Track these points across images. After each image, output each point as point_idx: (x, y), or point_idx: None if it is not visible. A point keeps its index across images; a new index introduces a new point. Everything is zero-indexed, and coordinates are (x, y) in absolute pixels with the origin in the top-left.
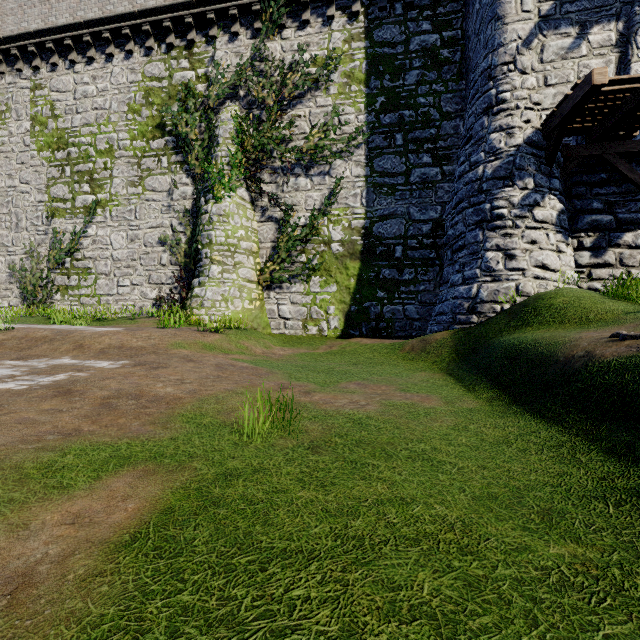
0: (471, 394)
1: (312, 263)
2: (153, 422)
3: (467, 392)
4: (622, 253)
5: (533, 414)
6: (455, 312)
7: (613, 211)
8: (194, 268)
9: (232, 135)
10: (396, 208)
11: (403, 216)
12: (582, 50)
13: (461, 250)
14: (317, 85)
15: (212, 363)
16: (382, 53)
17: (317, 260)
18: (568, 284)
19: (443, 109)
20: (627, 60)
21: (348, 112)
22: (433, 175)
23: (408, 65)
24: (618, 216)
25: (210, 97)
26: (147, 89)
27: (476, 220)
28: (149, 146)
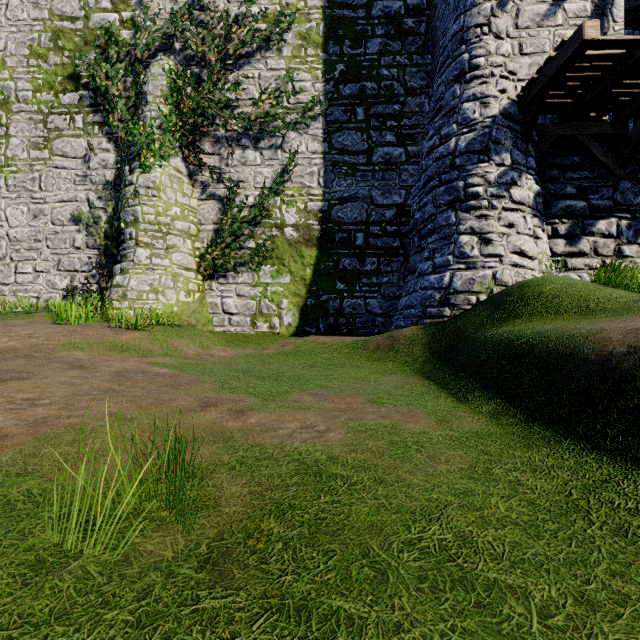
0: (464, 406)
1: (262, 250)
2: None
3: (458, 403)
4: (596, 242)
5: (577, 442)
6: (425, 304)
7: (586, 197)
8: (117, 252)
9: (165, 93)
10: (357, 190)
11: (365, 199)
12: (558, 19)
13: (430, 235)
14: (268, 44)
15: (112, 370)
16: (342, 15)
17: (268, 246)
18: (545, 274)
19: (407, 84)
20: (603, 33)
21: (303, 79)
22: (397, 156)
23: (370, 32)
24: (591, 202)
25: (137, 46)
26: (56, 30)
27: (448, 200)
28: (58, 100)
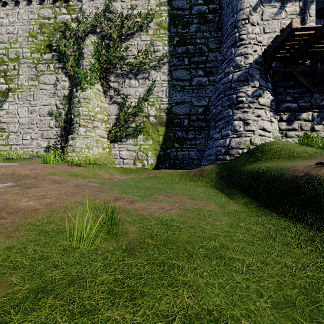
0: (232, 200)
1: (138, 128)
2: (0, 232)
3: (230, 199)
4: (301, 123)
5: (278, 214)
6: (217, 154)
7: (297, 101)
8: (69, 129)
9: (92, 53)
10: (184, 98)
11: (188, 103)
12: (282, 15)
13: (220, 120)
14: (141, 28)
15: (72, 184)
16: (177, 14)
17: (141, 126)
18: (276, 139)
19: (209, 46)
20: (304, 22)
21: (158, 45)
22: (204, 81)
23: (191, 21)
24: (299, 104)
25: (79, 31)
26: (41, 24)
27: (228, 104)
28: (42, 57)
